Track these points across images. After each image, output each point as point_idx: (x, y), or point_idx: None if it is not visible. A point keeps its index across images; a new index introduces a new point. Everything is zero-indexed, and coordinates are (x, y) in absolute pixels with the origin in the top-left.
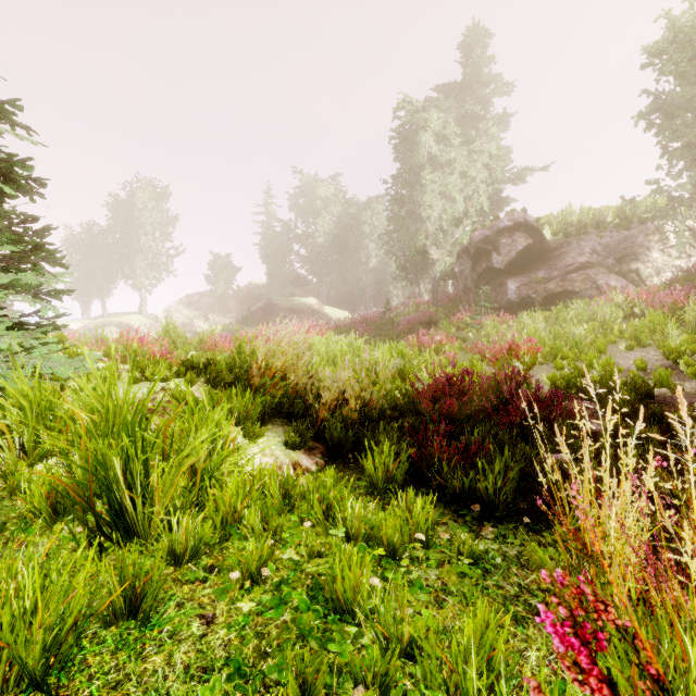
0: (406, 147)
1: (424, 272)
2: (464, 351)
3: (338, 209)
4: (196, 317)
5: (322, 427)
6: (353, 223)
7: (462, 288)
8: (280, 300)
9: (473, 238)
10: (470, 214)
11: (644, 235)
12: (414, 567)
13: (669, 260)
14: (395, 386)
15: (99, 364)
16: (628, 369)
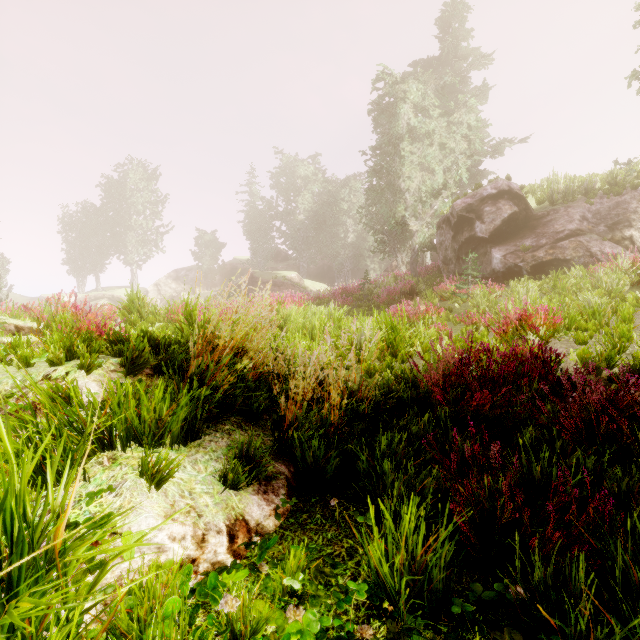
0: (385, 119)
1: (402, 245)
2: (453, 322)
3: (318, 187)
4: (183, 290)
5: (290, 437)
6: (332, 200)
7: (442, 259)
8: (261, 274)
9: (455, 207)
10: (449, 185)
11: (637, 201)
12: None
13: None
14: (385, 364)
15: (7, 338)
16: None
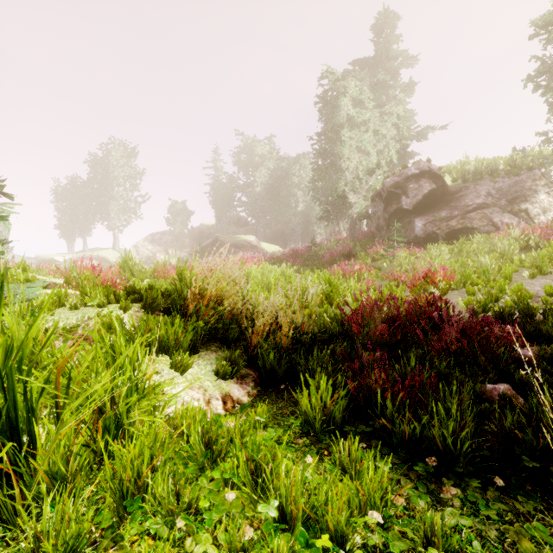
0: (328, 110)
1: (343, 214)
2: (380, 279)
3: (272, 164)
4: (158, 251)
5: (255, 353)
6: (285, 175)
7: (375, 226)
8: (225, 237)
9: (385, 184)
10: (382, 165)
11: (532, 180)
12: None
13: None
14: (323, 310)
15: (50, 290)
16: (536, 294)
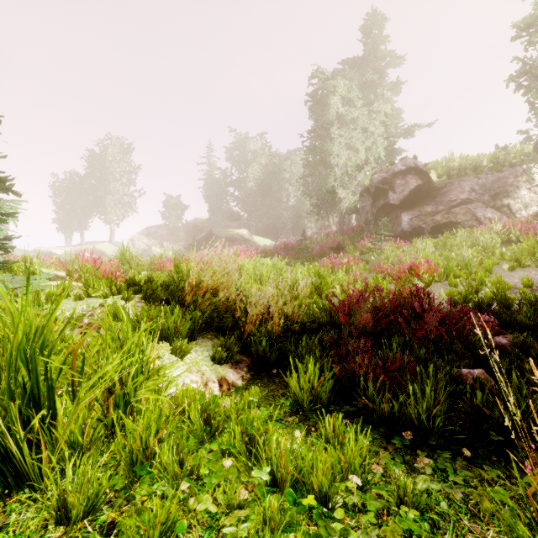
0: (318, 108)
1: (333, 208)
2: (368, 271)
3: (264, 160)
4: (153, 244)
5: (248, 341)
6: (276, 171)
7: (364, 221)
8: (218, 231)
9: (373, 180)
10: (370, 162)
11: (514, 176)
12: (350, 519)
13: (535, 196)
14: (313, 301)
15: (54, 282)
16: (514, 286)
